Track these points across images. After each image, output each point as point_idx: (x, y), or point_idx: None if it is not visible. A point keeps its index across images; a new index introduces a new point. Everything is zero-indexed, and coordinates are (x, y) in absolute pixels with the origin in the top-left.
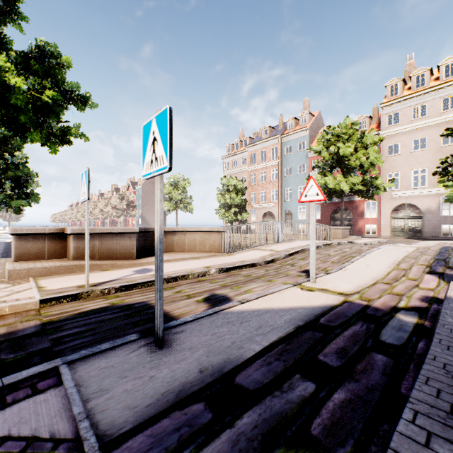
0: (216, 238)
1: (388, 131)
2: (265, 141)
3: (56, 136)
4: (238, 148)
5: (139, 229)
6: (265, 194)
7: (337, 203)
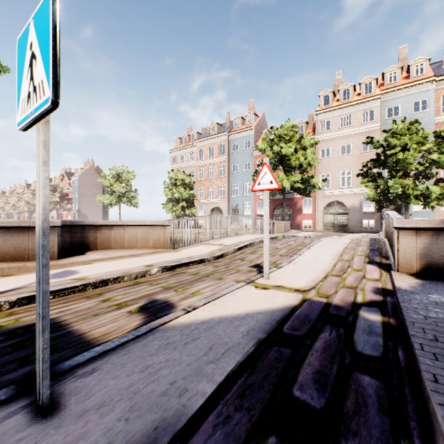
0: (161, 232)
1: (321, 136)
2: (213, 137)
3: None
4: (186, 143)
5: (63, 222)
6: (213, 189)
7: (279, 200)
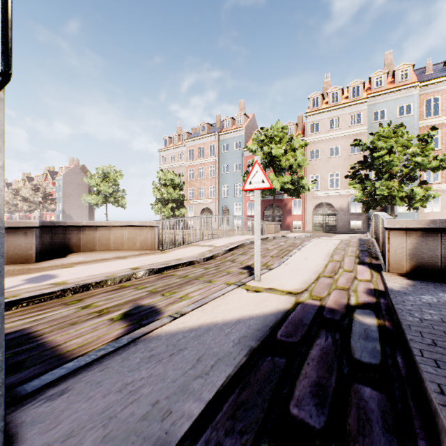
0: (149, 233)
1: (311, 138)
2: (203, 137)
3: None
4: (175, 142)
5: (42, 223)
6: (203, 190)
7: (269, 201)
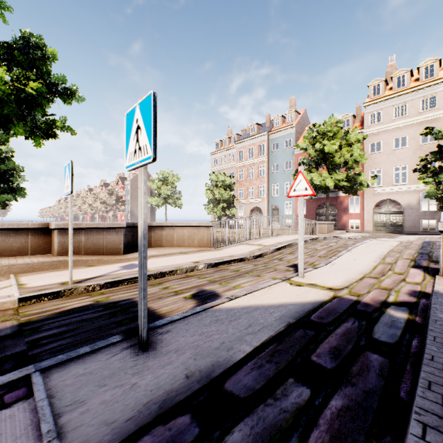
0: (205, 233)
1: (370, 129)
2: (252, 138)
3: (41, 129)
4: (226, 145)
5: (127, 224)
6: (252, 189)
7: (322, 199)
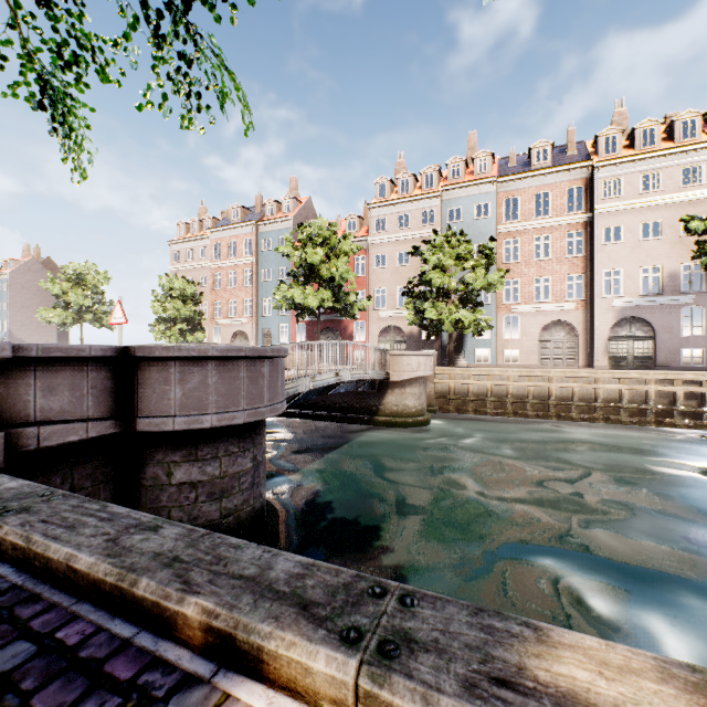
0: None
1: (375, 238)
2: (234, 226)
3: None
4: (195, 232)
5: None
6: (235, 304)
7: (325, 322)
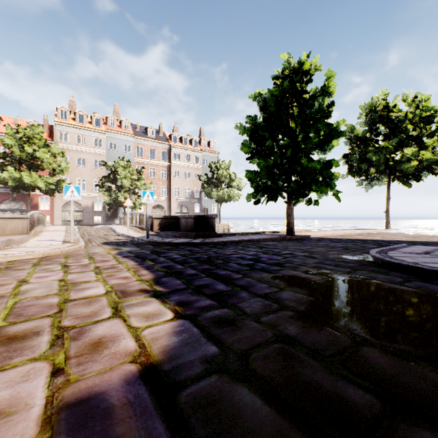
0: (20, 223)
1: (61, 144)
2: None
3: None
4: None
5: None
6: None
7: (8, 194)
